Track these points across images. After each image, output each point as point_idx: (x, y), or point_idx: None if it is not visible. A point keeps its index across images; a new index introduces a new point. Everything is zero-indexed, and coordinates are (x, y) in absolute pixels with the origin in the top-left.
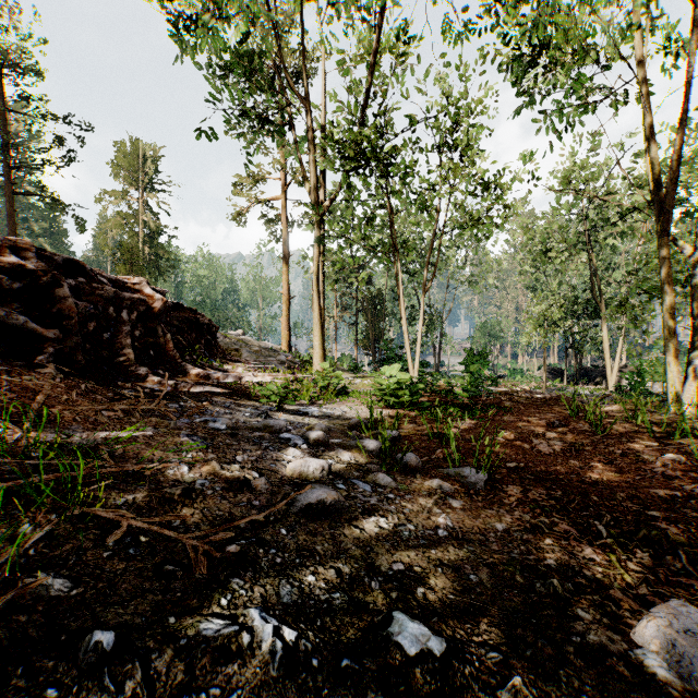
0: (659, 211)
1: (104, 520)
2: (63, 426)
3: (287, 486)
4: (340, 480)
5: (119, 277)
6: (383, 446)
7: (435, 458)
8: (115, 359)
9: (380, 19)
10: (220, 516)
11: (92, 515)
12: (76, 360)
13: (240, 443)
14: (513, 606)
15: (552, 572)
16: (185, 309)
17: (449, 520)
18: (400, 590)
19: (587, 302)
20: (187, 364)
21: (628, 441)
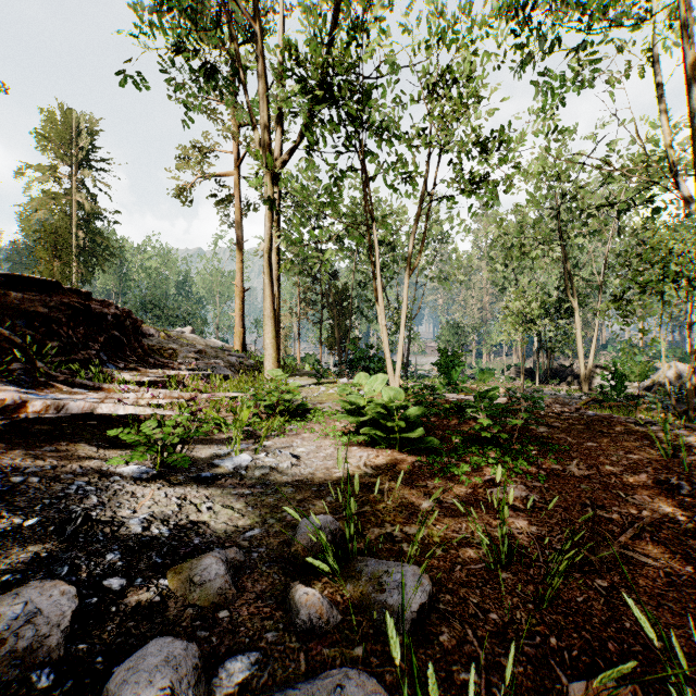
0: None
1: None
2: None
3: None
4: None
5: None
6: None
7: None
8: None
9: None
10: None
11: None
12: None
13: None
14: None
15: None
16: (65, 290)
17: None
18: None
19: (560, 300)
20: None
21: None
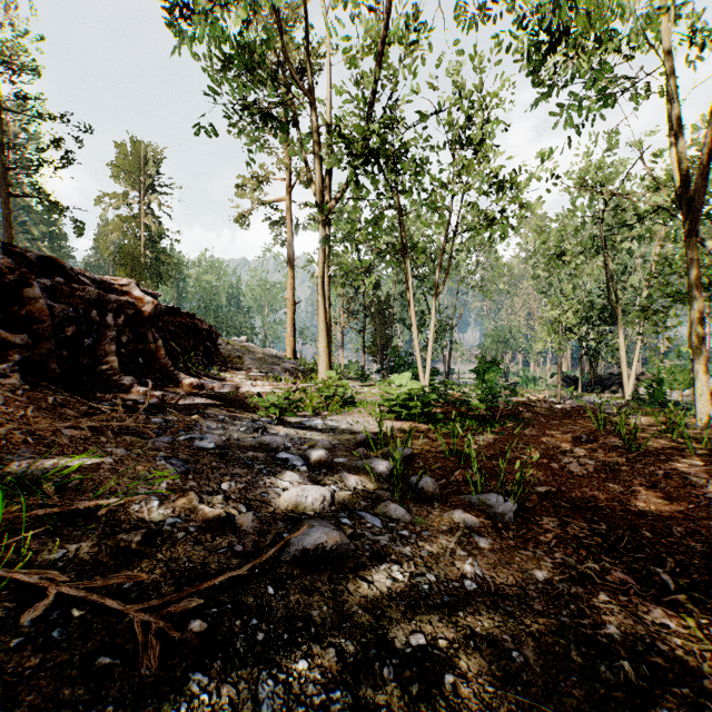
0: (686, 209)
1: (27, 585)
2: (8, 451)
3: (279, 523)
4: (345, 512)
5: (105, 278)
6: (395, 470)
7: (454, 481)
8: (96, 367)
9: (388, 6)
10: (190, 570)
11: (10, 579)
12: (49, 369)
13: (229, 465)
14: (574, 704)
15: (616, 644)
16: (182, 313)
17: (478, 567)
18: (422, 679)
19: (602, 308)
20: (179, 373)
21: (668, 459)
